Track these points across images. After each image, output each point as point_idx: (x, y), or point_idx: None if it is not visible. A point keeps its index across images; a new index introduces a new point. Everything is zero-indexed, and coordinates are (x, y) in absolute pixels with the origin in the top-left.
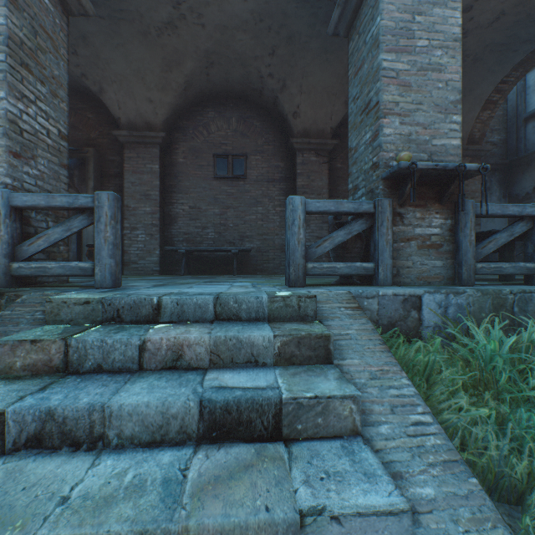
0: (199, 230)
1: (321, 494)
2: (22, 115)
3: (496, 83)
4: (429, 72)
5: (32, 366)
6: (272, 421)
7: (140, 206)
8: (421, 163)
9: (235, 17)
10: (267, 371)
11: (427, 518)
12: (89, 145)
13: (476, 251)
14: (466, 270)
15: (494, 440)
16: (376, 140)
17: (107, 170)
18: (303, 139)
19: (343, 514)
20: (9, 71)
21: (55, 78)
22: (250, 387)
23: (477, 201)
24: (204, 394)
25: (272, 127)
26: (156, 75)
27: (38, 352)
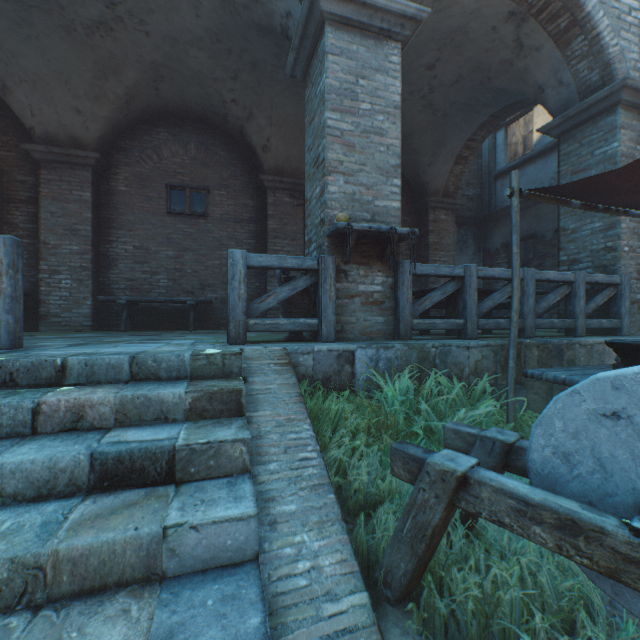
0: (147, 276)
1: (189, 514)
2: None
3: (465, 139)
4: (372, 135)
5: None
6: (166, 467)
7: (65, 244)
8: (357, 224)
9: (187, 31)
10: (175, 426)
11: (283, 525)
12: None
13: (414, 308)
14: (404, 326)
15: (366, 467)
16: (323, 197)
17: (15, 194)
18: (274, 176)
19: (201, 524)
20: None
21: None
22: (149, 439)
23: (452, 255)
24: (98, 449)
25: (241, 159)
26: (86, 81)
27: None
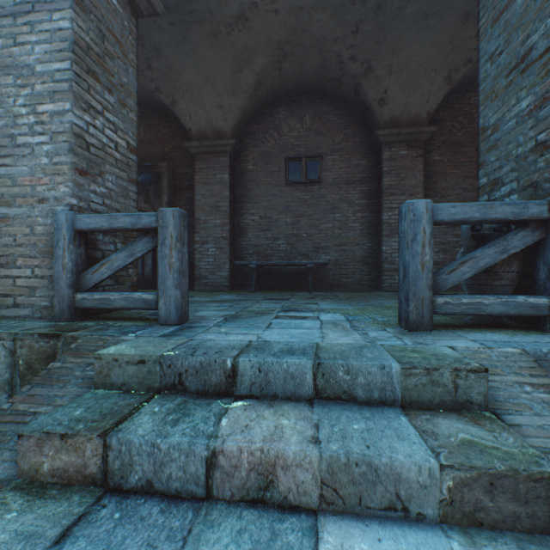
0: (269, 241)
1: None
2: (88, 128)
3: None
4: None
5: (62, 471)
6: None
7: (210, 219)
8: None
9: None
10: (434, 544)
11: None
12: (162, 159)
13: None
14: None
15: None
16: (546, 107)
17: (179, 184)
18: (390, 129)
19: None
20: (75, 80)
21: (123, 85)
22: None
23: None
24: None
25: (352, 120)
26: (226, 78)
27: (70, 451)
